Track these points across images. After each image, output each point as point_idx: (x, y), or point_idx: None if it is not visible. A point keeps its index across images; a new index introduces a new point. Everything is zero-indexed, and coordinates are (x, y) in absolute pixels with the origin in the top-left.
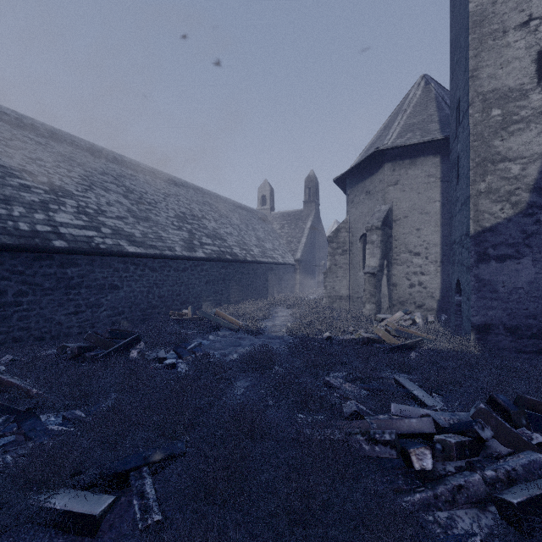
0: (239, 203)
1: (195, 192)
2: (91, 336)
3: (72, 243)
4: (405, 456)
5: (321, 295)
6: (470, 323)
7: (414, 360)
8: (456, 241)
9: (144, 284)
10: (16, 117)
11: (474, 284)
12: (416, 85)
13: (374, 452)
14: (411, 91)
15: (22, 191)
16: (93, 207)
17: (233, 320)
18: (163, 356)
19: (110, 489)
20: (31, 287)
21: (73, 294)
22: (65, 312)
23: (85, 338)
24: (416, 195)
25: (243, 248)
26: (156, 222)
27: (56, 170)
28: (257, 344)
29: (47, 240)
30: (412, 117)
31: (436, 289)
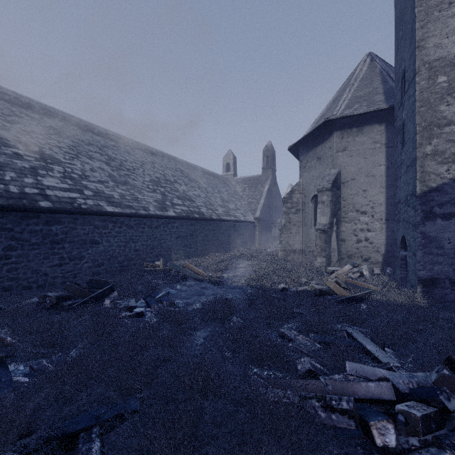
0: (206, 170)
1: (168, 160)
2: (69, 286)
3: (56, 204)
4: (364, 426)
5: (277, 248)
6: (416, 276)
7: (364, 312)
8: (401, 201)
9: (121, 240)
10: (15, 97)
11: (421, 241)
12: (362, 62)
13: (331, 420)
14: (357, 68)
15: (15, 159)
16: (78, 173)
17: (198, 271)
18: (133, 304)
19: (56, 454)
20: (20, 242)
21: (57, 248)
22: (50, 264)
23: (65, 288)
24: (362, 159)
25: (209, 208)
26: (133, 185)
27: (47, 141)
28: (218, 293)
29: (33, 201)
30: (359, 90)
31: (381, 244)
